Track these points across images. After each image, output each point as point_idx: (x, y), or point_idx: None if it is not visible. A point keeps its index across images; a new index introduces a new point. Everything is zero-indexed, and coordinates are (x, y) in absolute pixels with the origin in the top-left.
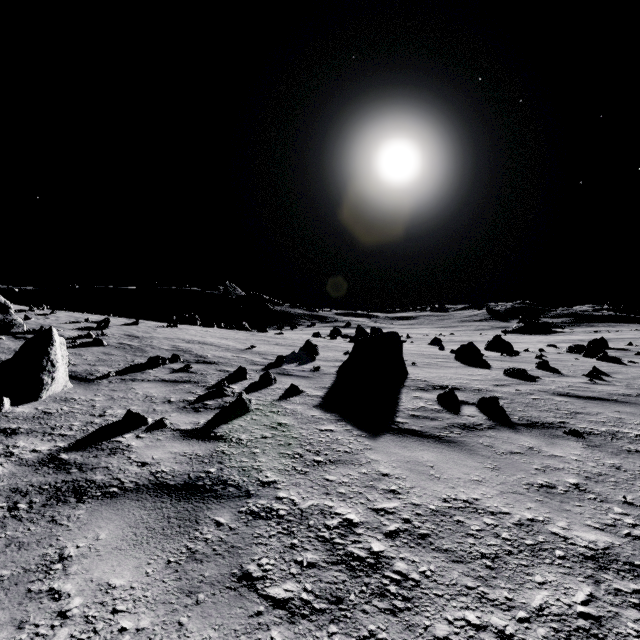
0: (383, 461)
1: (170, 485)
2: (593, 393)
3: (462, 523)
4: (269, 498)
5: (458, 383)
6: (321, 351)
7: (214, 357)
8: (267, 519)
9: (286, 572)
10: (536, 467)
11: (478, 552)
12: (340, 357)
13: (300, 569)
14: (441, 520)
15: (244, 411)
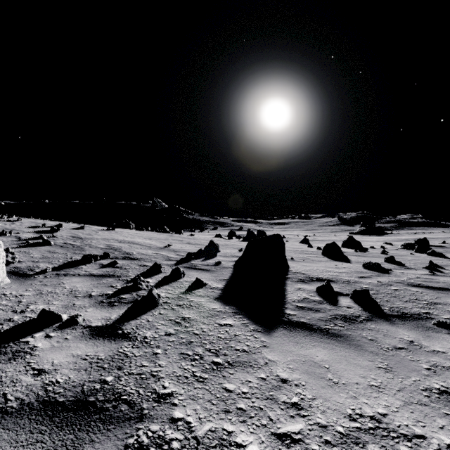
0: (280, 362)
1: (58, 403)
2: (439, 284)
3: None
4: (163, 421)
5: (330, 275)
6: (221, 248)
7: (138, 254)
8: None
9: None
10: (425, 366)
11: None
12: (236, 253)
13: None
14: None
15: (153, 305)
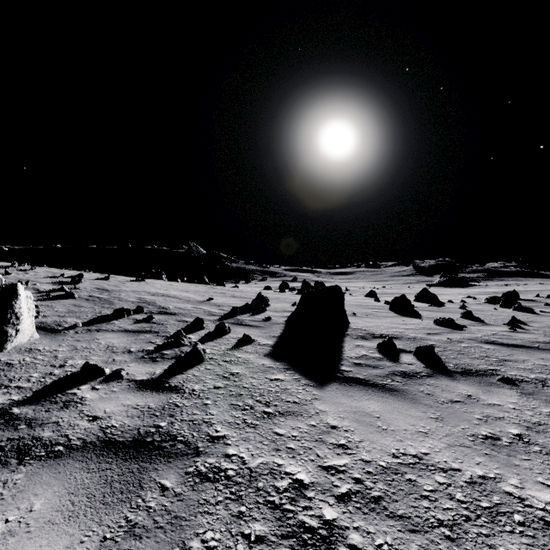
0: (331, 412)
1: (118, 442)
2: (516, 341)
3: (414, 482)
4: (218, 456)
5: (395, 332)
6: (271, 302)
7: (175, 308)
8: (215, 481)
9: (232, 549)
10: (477, 417)
11: (435, 518)
12: (288, 308)
13: (247, 545)
14: (393, 479)
15: (199, 361)
